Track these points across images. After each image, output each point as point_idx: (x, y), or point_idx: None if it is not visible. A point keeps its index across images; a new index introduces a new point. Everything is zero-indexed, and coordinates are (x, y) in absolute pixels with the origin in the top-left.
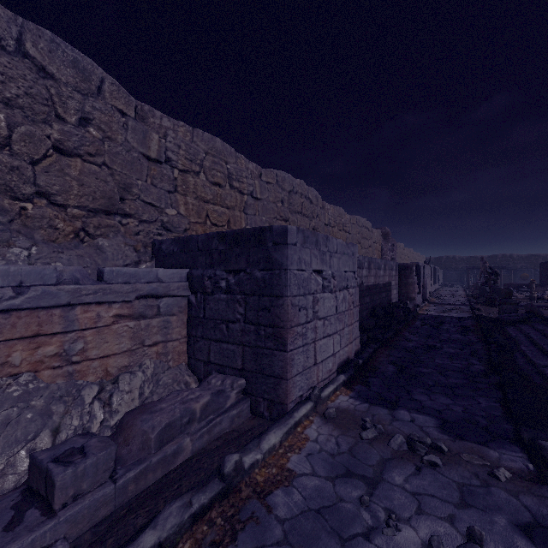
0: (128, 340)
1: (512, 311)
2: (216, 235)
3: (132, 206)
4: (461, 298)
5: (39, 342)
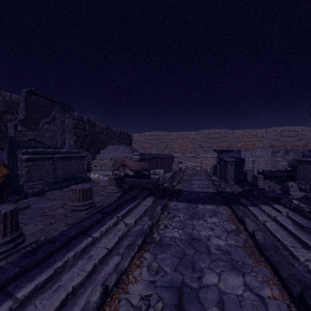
0: None
1: None
2: (238, 150)
3: (231, 146)
4: None
5: None
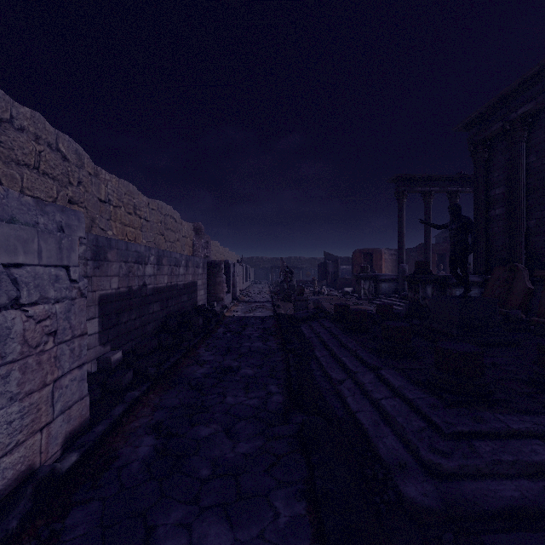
0: None
1: (304, 307)
2: None
3: None
4: (266, 294)
5: None
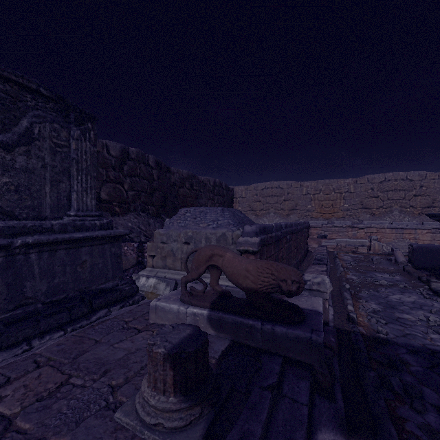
0: (429, 238)
1: None
2: None
3: (436, 204)
4: None
5: (410, 234)
